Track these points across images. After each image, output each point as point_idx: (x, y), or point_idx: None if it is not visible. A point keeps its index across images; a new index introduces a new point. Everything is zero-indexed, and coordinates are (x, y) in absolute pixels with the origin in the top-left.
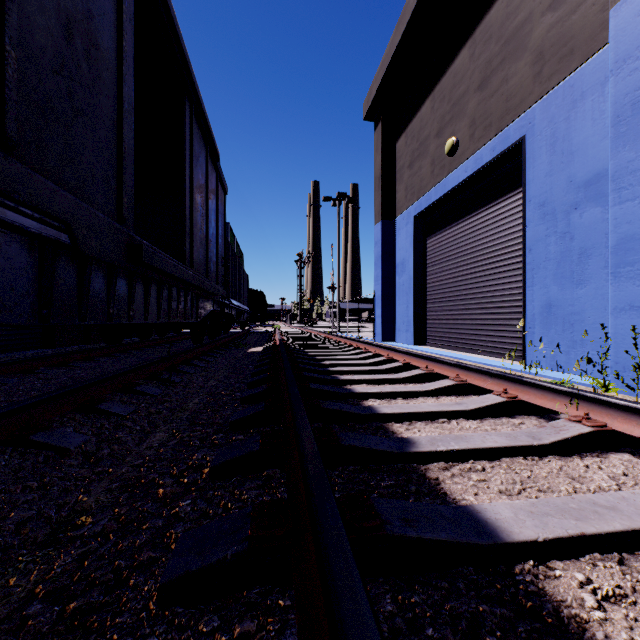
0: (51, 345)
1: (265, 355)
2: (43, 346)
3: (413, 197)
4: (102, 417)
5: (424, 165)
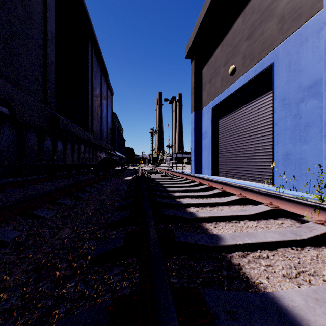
0: (19, 176)
1: (133, 181)
2: (15, 176)
3: (211, 98)
4: (33, 219)
5: (217, 81)
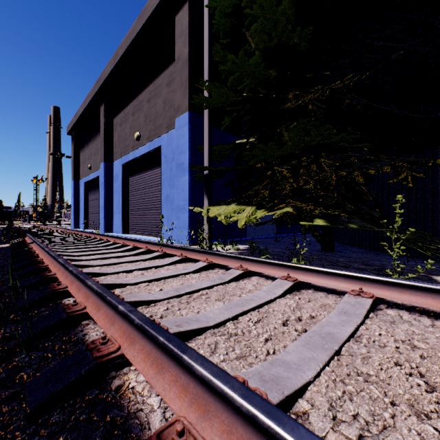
0: None
1: None
2: None
3: (84, 176)
4: None
5: (86, 167)
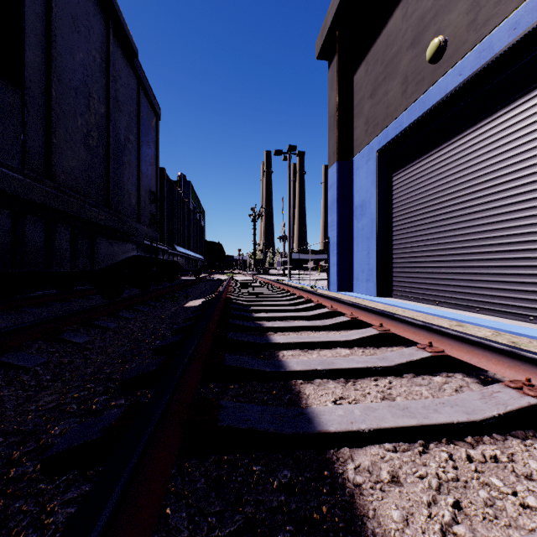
0: None
1: (191, 318)
2: None
3: (376, 129)
4: None
5: (392, 88)
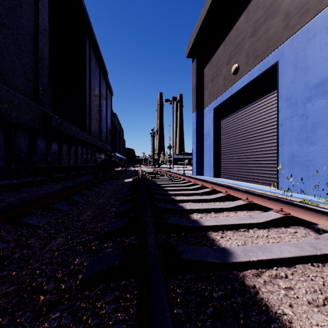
0: (16, 178)
1: (133, 184)
2: (12, 178)
3: (213, 98)
4: (23, 227)
5: (219, 80)
